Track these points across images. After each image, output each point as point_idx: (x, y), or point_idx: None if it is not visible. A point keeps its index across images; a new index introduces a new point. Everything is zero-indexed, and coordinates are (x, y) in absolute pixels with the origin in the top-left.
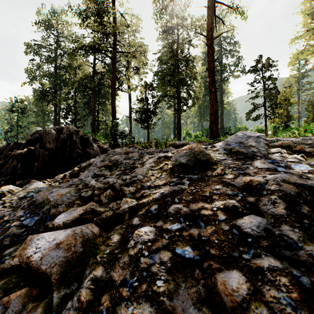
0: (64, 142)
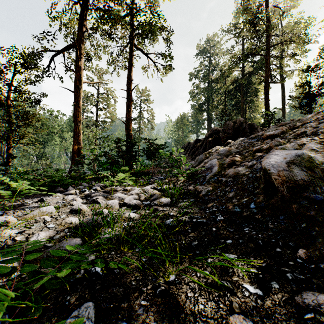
0: (237, 128)
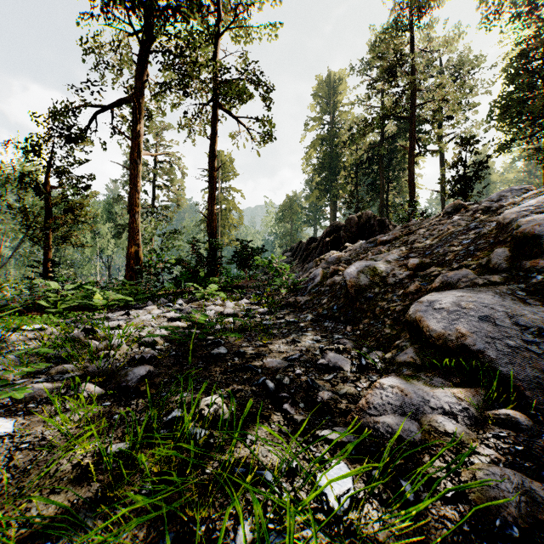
0: (363, 225)
